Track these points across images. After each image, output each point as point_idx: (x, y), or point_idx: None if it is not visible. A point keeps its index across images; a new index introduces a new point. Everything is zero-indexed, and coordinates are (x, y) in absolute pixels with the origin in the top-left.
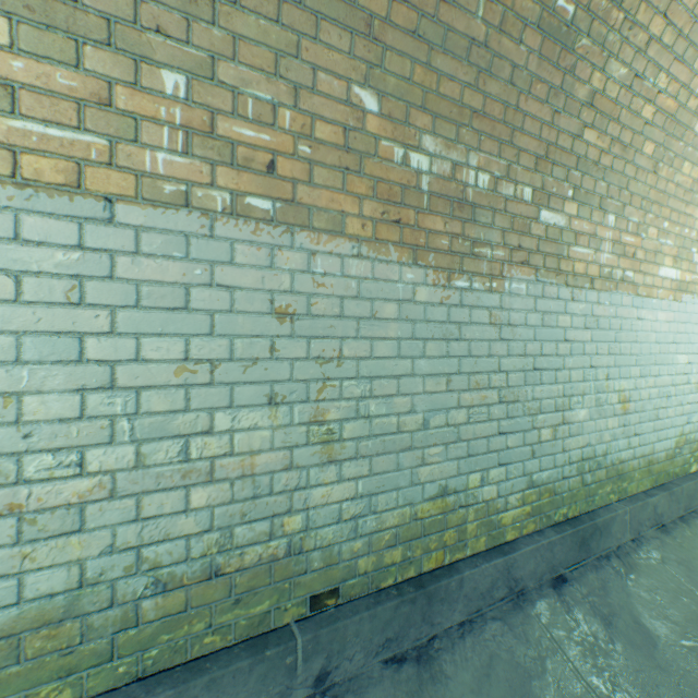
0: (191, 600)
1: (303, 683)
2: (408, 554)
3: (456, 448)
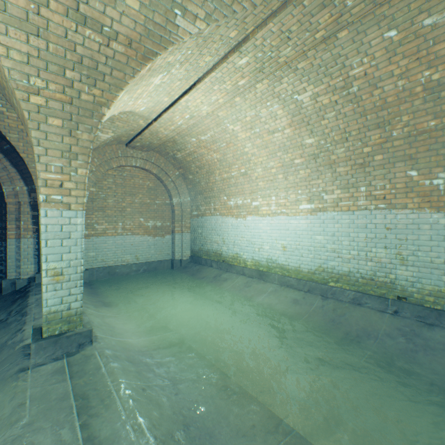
0: (367, 282)
1: (390, 310)
2: (436, 301)
3: None
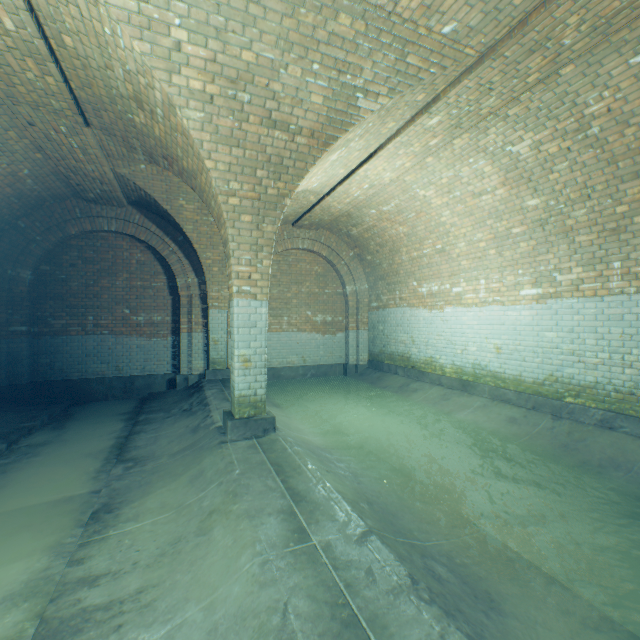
0: (624, 398)
1: None
2: None
3: None
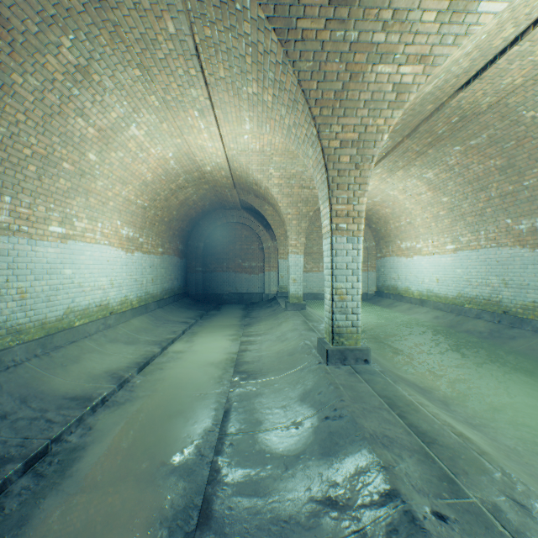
0: (486, 303)
1: (495, 320)
2: (523, 312)
3: (537, 292)
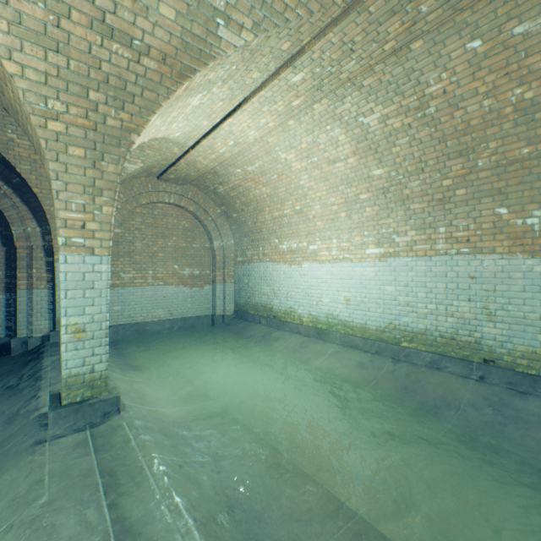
0: (447, 342)
1: (474, 375)
2: (530, 364)
3: None
